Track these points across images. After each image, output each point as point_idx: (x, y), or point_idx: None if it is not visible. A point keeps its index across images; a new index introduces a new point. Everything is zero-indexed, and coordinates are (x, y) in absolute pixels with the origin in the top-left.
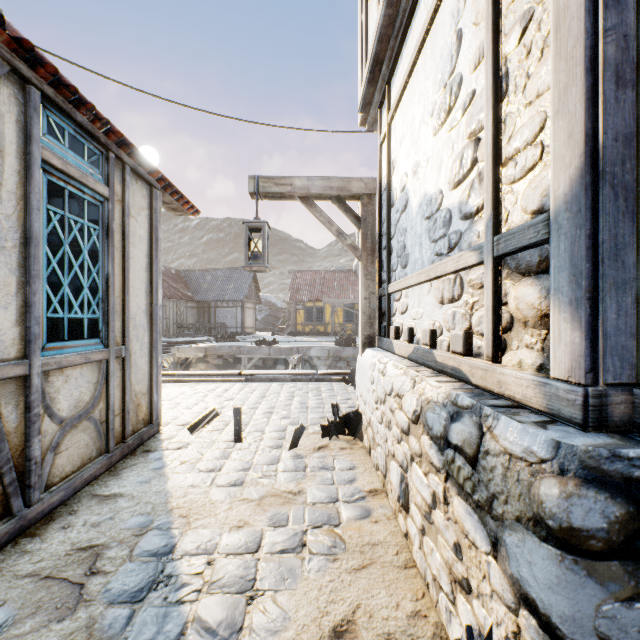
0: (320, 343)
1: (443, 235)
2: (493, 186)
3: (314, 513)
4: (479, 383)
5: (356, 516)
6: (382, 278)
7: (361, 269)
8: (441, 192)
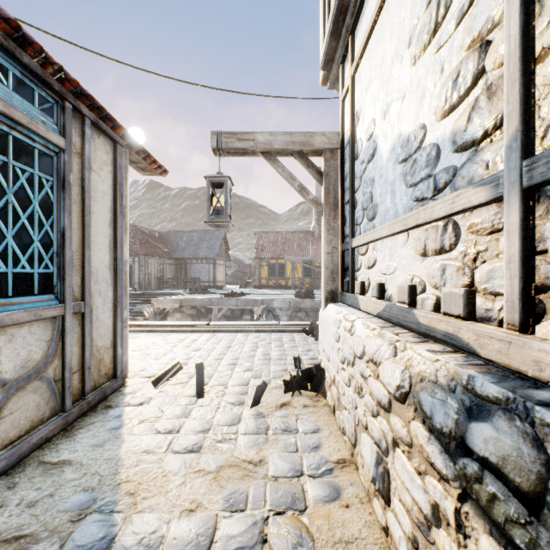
0: (282, 295)
1: (426, 176)
2: (522, 91)
3: (276, 492)
4: (495, 358)
5: (324, 497)
6: (344, 233)
7: (323, 224)
8: (423, 127)
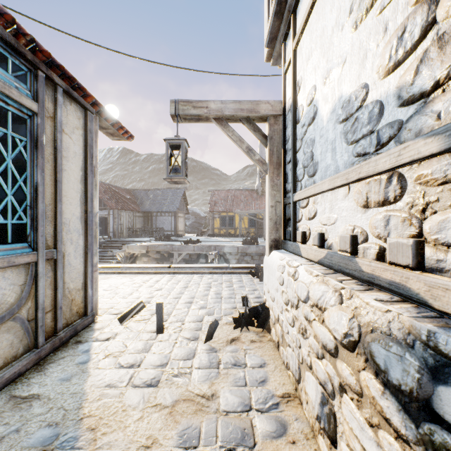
0: (231, 242)
1: (368, 132)
2: None
3: (227, 427)
4: None
5: (271, 433)
6: (286, 189)
7: (268, 181)
8: (365, 86)
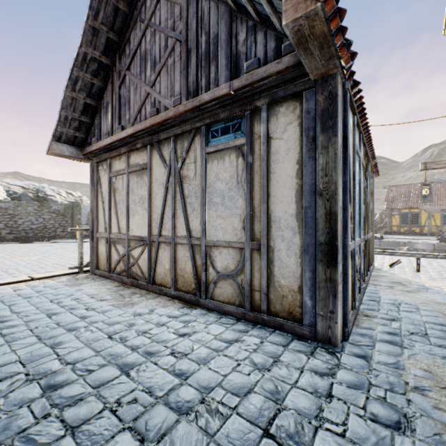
0: (421, 240)
1: None
2: None
3: None
4: None
5: None
6: None
7: None
8: None
